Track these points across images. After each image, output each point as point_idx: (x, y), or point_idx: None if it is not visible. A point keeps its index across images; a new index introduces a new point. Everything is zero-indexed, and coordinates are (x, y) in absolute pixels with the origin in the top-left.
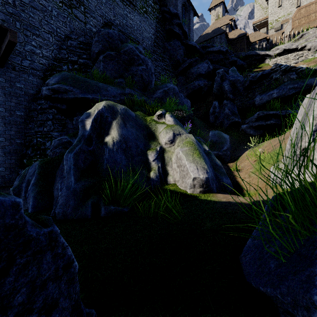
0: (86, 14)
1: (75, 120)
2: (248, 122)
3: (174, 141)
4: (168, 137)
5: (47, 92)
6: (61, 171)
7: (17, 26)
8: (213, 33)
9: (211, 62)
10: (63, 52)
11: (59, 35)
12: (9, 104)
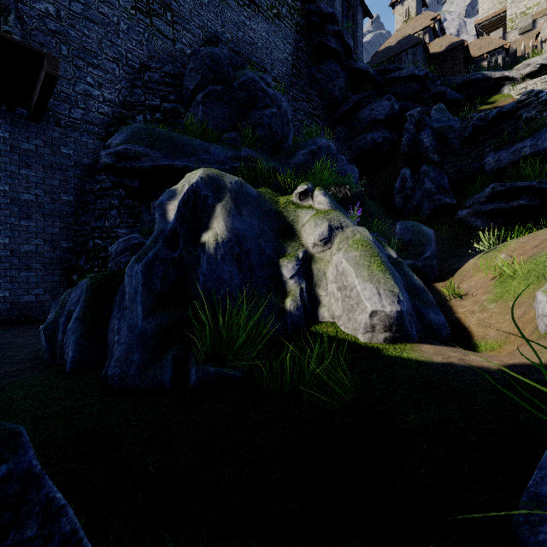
0: (176, 26)
1: (153, 206)
2: (472, 205)
3: (330, 241)
4: (318, 233)
5: (108, 160)
6: (121, 296)
7: (63, 51)
8: (399, 47)
9: (396, 97)
10: (137, 92)
11: (130, 64)
12: (50, 182)
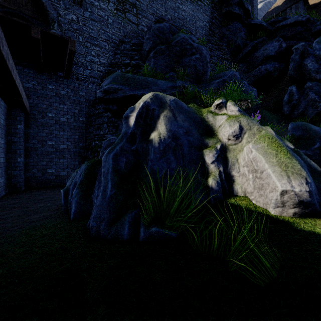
0: (138, 15)
1: None
2: None
3: (240, 137)
4: (231, 131)
5: (100, 95)
6: (99, 174)
7: (80, 39)
8: (284, 5)
9: (283, 39)
10: (117, 57)
11: (114, 41)
12: (73, 111)
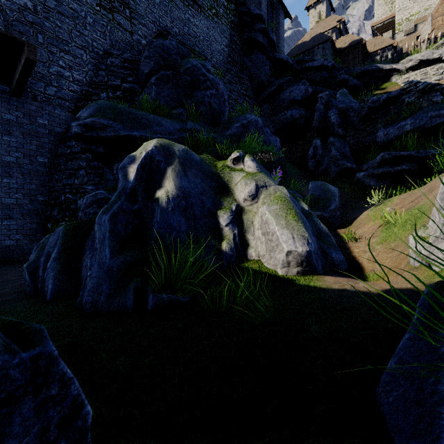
0: (133, 20)
1: (115, 168)
2: (367, 168)
3: (257, 197)
4: (248, 190)
5: (78, 129)
6: (92, 240)
7: (39, 39)
8: (312, 42)
9: (310, 82)
10: (101, 74)
11: (95, 51)
12: (28, 147)
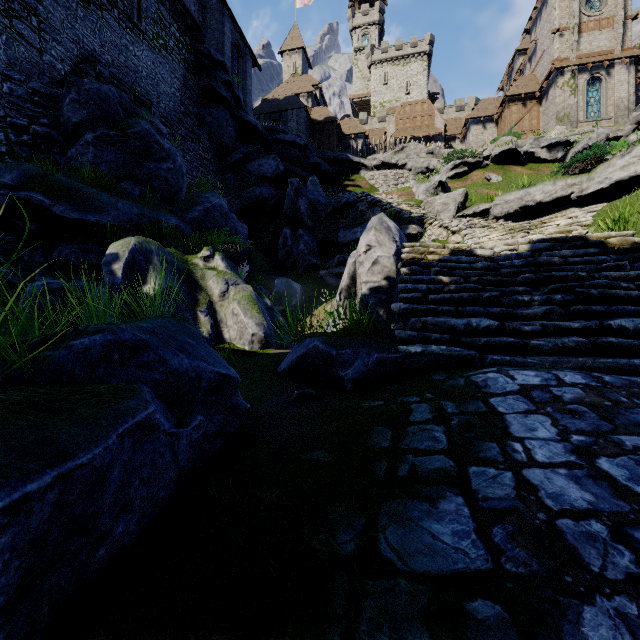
0: (44, 34)
1: (57, 251)
2: (329, 267)
3: (228, 294)
4: (220, 288)
5: (0, 200)
6: None
7: None
8: (286, 104)
9: (282, 157)
10: None
11: None
12: None
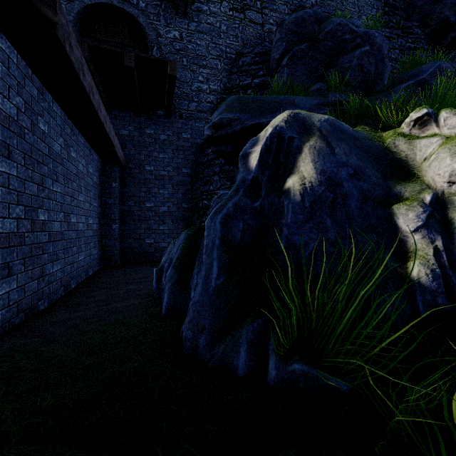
0: (264, 10)
1: None
2: None
3: None
4: None
5: (209, 132)
6: (200, 249)
7: (184, 63)
8: None
9: None
10: (233, 77)
11: (228, 56)
12: (176, 161)
